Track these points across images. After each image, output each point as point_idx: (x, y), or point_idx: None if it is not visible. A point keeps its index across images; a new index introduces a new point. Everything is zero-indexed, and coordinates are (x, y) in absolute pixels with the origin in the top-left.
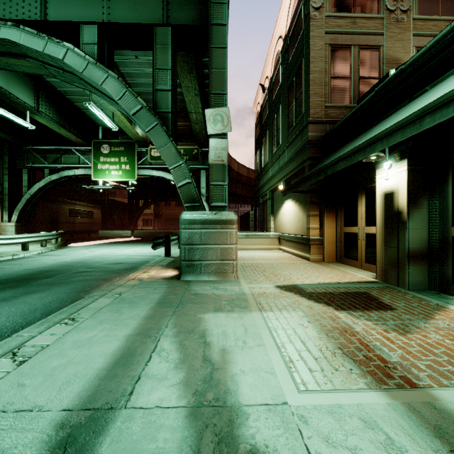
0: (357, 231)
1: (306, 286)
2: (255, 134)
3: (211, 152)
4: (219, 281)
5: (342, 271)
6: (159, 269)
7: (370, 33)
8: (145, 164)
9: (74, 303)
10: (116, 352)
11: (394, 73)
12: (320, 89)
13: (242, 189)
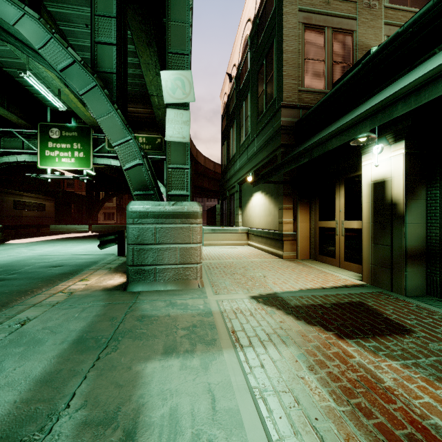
0: (334, 226)
1: (288, 296)
2: (221, 126)
3: (169, 125)
4: (178, 291)
5: (321, 271)
6: (104, 275)
7: (344, 16)
8: (103, 153)
9: None
10: None
11: (388, 39)
12: (293, 71)
13: (208, 183)
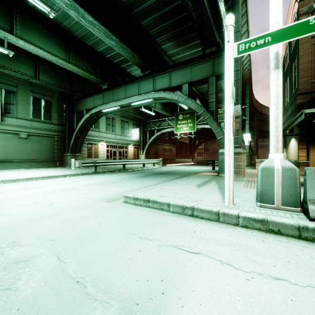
0: None
1: None
2: None
3: None
4: (235, 177)
5: None
6: (210, 173)
7: None
8: (200, 122)
9: (186, 176)
10: (202, 182)
11: None
12: (307, 73)
13: None
